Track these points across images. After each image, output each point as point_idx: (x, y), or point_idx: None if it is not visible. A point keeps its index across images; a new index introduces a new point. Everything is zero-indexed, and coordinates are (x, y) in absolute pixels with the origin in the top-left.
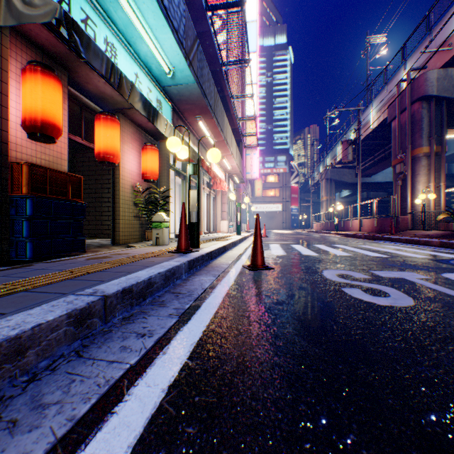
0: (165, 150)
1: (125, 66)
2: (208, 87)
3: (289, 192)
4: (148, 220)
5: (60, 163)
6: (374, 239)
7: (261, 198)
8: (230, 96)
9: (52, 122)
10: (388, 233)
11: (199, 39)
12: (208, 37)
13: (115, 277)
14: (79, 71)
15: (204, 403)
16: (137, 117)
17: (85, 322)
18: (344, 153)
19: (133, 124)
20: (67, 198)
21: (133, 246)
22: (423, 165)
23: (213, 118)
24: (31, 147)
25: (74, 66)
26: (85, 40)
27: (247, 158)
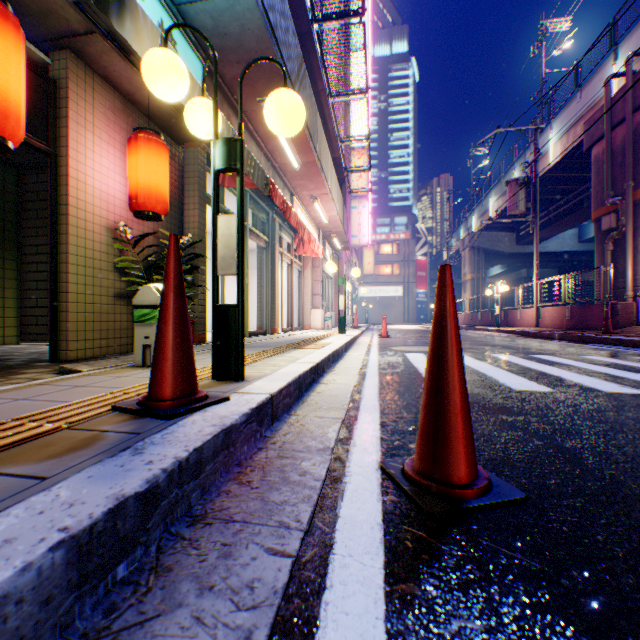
0: (196, 162)
1: None
2: (282, 28)
3: (414, 268)
4: None
5: None
6: (583, 341)
7: (372, 278)
8: (326, 92)
9: None
10: (594, 329)
11: None
12: None
13: None
14: None
15: None
16: (114, 66)
17: None
18: (511, 200)
19: (111, 90)
20: None
21: (73, 370)
22: None
23: None
24: None
25: None
26: None
27: (353, 213)
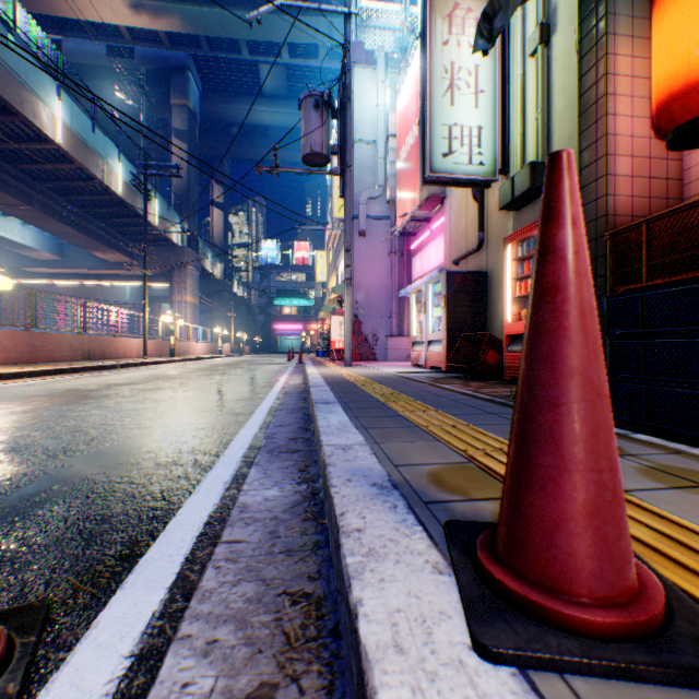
0: None
1: None
2: None
3: None
4: None
5: None
6: None
7: None
8: None
9: (660, 100)
10: None
11: None
12: None
13: (351, 411)
14: None
15: (234, 419)
16: None
17: None
18: None
19: None
20: (697, 275)
21: None
22: None
23: None
24: None
25: None
26: None
27: None
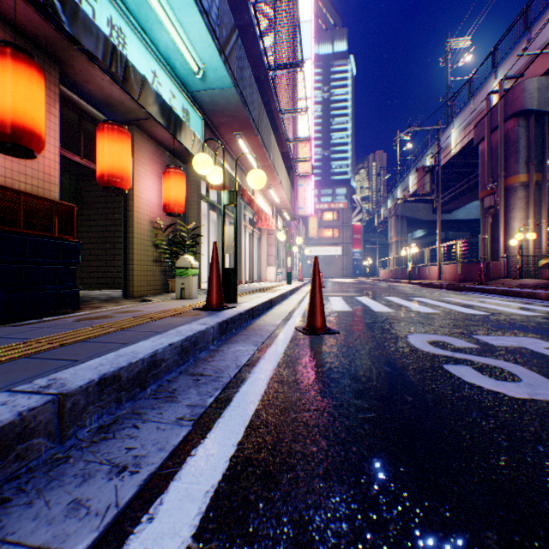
0: (195, 175)
1: (138, 60)
2: (250, 95)
3: (351, 232)
4: (172, 266)
5: (48, 188)
6: (459, 290)
7: (316, 240)
8: (278, 110)
9: (29, 127)
10: (475, 282)
11: (239, 35)
12: (251, 33)
13: (100, 353)
14: (74, 64)
15: None
16: (157, 131)
17: (11, 450)
18: (420, 183)
19: (152, 141)
20: (52, 235)
21: (149, 300)
22: (520, 197)
23: (256, 136)
24: (4, 164)
25: (67, 56)
26: (69, 6)
27: (300, 190)
